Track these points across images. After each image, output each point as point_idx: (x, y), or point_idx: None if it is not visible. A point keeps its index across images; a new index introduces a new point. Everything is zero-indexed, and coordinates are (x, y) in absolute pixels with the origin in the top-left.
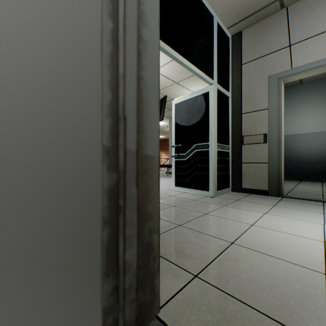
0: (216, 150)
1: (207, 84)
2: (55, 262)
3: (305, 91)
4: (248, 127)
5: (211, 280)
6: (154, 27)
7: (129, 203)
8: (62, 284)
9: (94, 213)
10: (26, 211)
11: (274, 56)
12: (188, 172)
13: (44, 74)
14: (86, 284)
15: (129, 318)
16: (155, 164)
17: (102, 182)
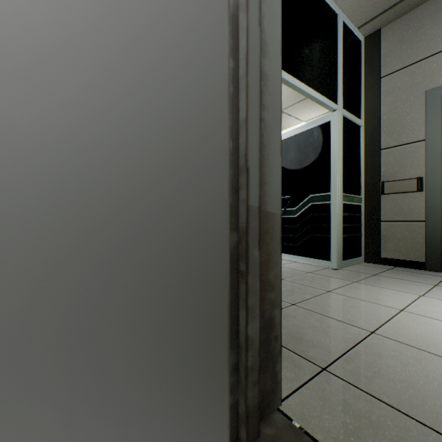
0: (341, 203)
1: (324, 110)
2: (186, 326)
3: None
4: (392, 169)
5: (346, 376)
6: (275, 55)
7: (251, 268)
8: (192, 350)
9: (222, 276)
10: (162, 270)
11: (435, 60)
12: (299, 234)
13: (177, 130)
14: (214, 353)
15: (251, 403)
16: (276, 223)
17: (229, 243)
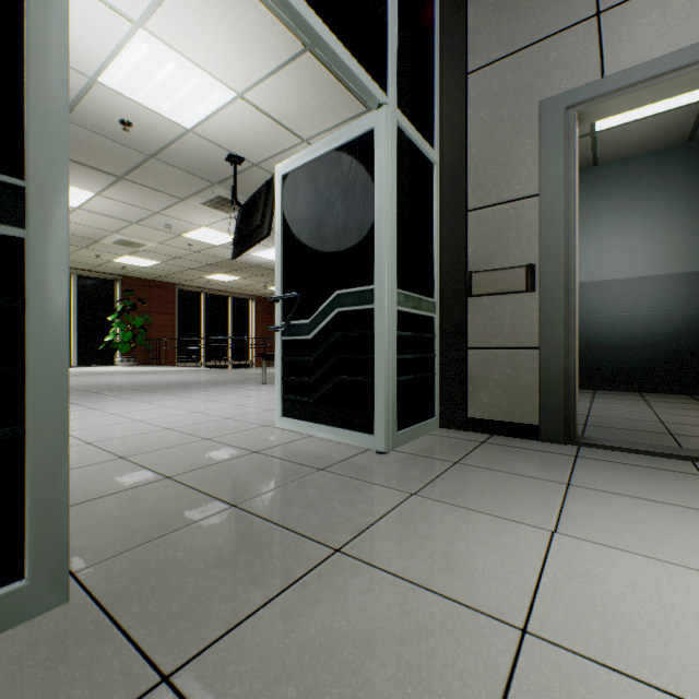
0: (395, 309)
1: None
2: None
3: (604, 184)
4: (486, 248)
5: None
6: None
7: None
8: None
9: None
10: None
11: (554, 45)
12: (317, 377)
13: None
14: None
15: None
16: None
17: None
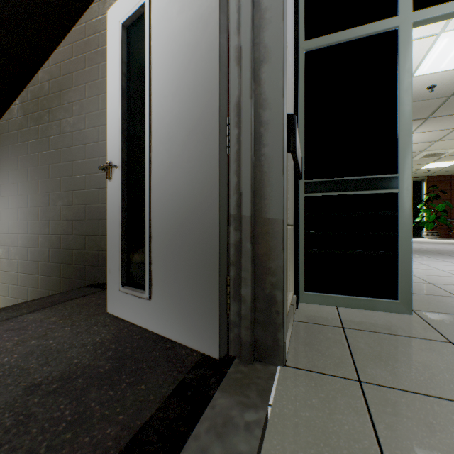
0: None
1: None
2: (202, 273)
3: None
4: None
5: (372, 396)
6: (276, 102)
7: (244, 254)
8: (204, 285)
9: (216, 253)
10: (194, 246)
11: None
12: None
13: (199, 184)
14: (213, 291)
15: (245, 338)
16: (278, 226)
17: (219, 236)
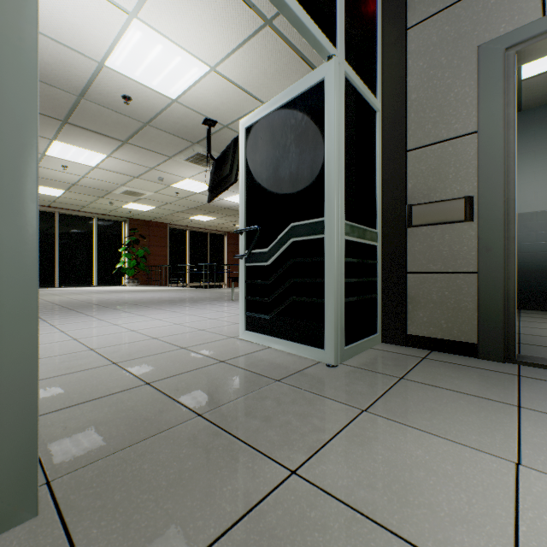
0: (343, 238)
1: None
2: None
3: (528, 127)
4: (425, 183)
5: None
6: None
7: None
8: None
9: None
10: None
11: None
12: (275, 297)
13: None
14: None
15: None
16: None
17: None
